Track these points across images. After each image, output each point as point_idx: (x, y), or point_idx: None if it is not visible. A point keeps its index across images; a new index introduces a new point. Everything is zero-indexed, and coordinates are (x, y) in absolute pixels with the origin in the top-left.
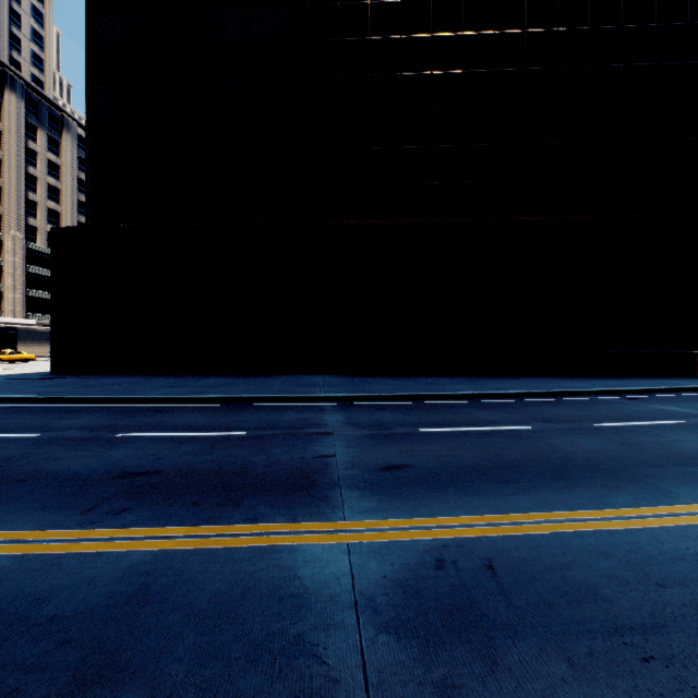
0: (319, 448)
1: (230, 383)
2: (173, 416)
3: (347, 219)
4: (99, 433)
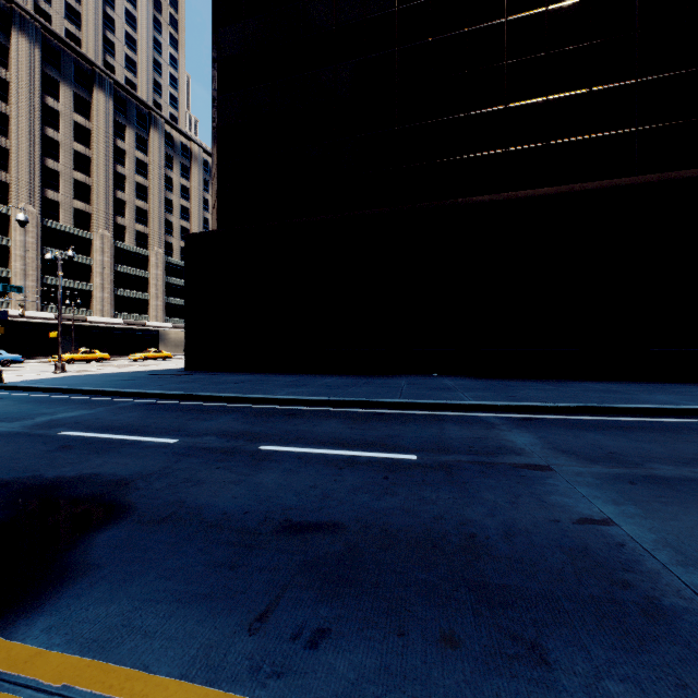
0: (561, 500)
1: (351, 383)
2: (310, 422)
3: (476, 195)
4: (238, 443)
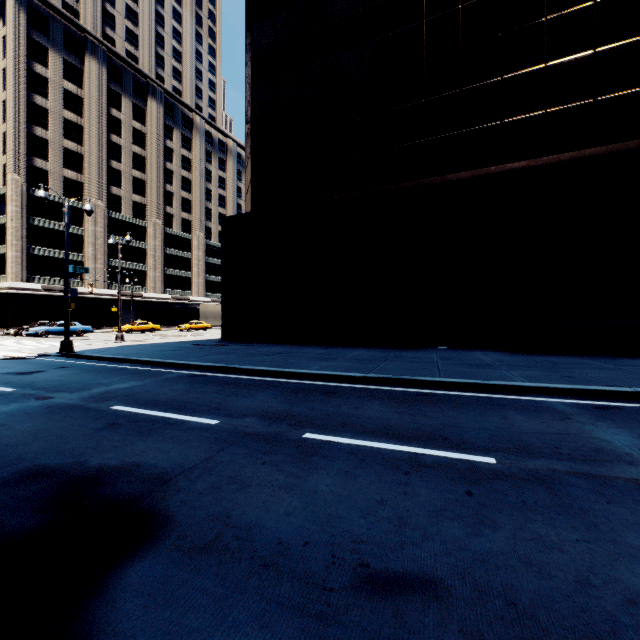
0: None
1: (381, 357)
2: (351, 403)
3: (511, 161)
4: (280, 428)
